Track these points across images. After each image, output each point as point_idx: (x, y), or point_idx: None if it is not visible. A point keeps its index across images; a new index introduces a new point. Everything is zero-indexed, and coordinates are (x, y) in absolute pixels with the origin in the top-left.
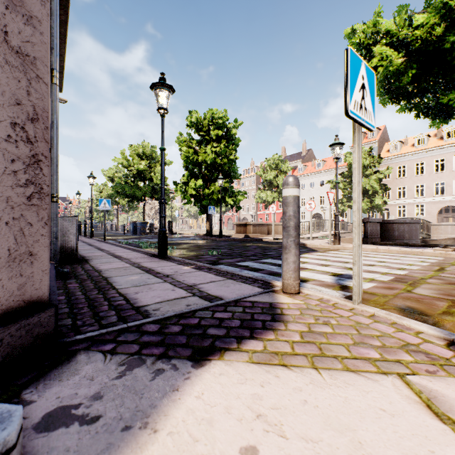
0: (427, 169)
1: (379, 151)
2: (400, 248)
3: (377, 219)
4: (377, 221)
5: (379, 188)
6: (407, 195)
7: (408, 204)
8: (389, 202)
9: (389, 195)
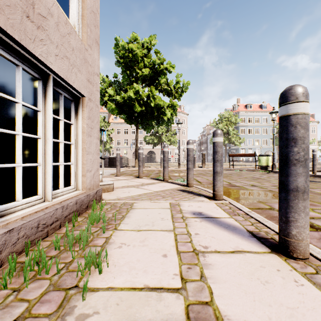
0: (129, 132)
1: (109, 118)
2: (115, 168)
3: (107, 157)
4: (107, 158)
5: (108, 139)
6: (121, 144)
7: (121, 148)
8: (114, 147)
9: (114, 143)
